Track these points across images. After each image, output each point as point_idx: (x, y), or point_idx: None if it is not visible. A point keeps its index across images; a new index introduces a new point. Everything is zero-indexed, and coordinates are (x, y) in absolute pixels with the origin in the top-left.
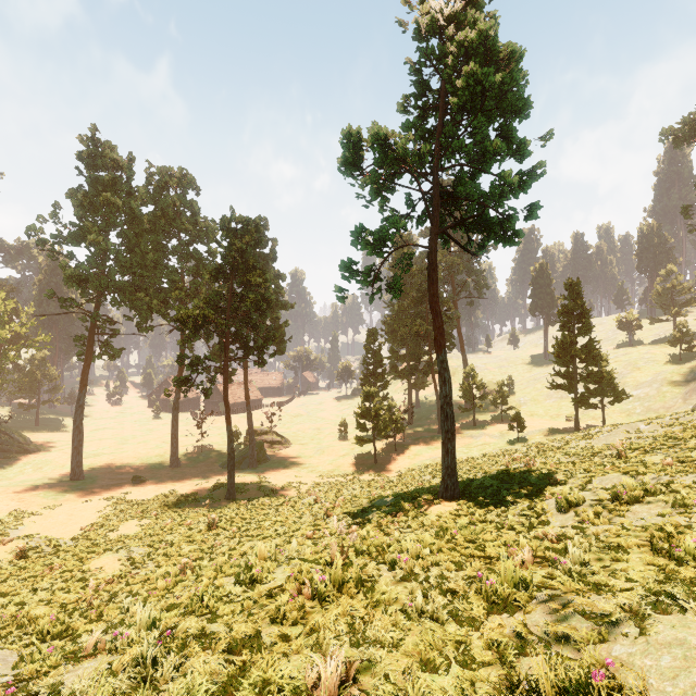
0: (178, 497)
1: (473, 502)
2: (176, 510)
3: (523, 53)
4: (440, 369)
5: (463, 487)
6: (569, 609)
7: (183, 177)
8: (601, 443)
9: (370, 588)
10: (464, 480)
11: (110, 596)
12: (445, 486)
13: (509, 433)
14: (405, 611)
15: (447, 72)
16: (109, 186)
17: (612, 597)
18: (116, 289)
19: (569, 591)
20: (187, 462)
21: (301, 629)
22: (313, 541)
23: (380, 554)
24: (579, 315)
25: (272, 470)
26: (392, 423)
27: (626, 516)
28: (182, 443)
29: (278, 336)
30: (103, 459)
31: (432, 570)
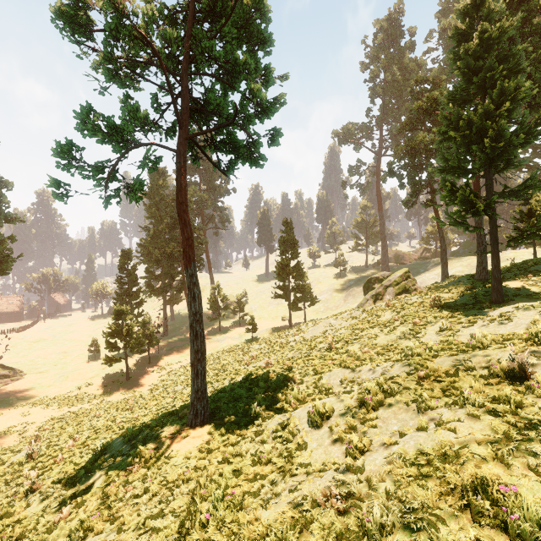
0: None
1: (225, 427)
2: None
3: None
4: (190, 283)
5: (214, 404)
6: None
7: None
8: (310, 336)
9: None
10: (214, 389)
11: None
12: (194, 412)
13: (246, 334)
14: None
15: None
16: None
17: None
18: None
19: None
20: None
21: None
22: None
23: None
24: (291, 245)
25: None
26: (146, 338)
27: (379, 426)
28: None
29: (1, 253)
30: None
31: None
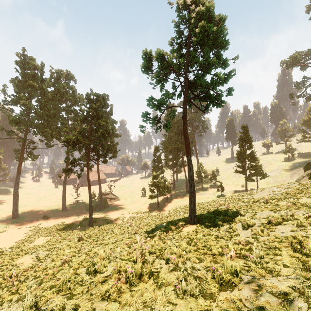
0: (65, 225)
1: (203, 225)
2: (64, 231)
3: (226, 18)
4: (188, 163)
5: (198, 218)
6: (264, 289)
7: (68, 75)
8: (257, 196)
9: (156, 276)
10: (199, 214)
11: (25, 278)
12: (190, 218)
13: (217, 192)
14: (174, 290)
15: (191, 26)
16: (31, 77)
17: (281, 278)
18: (35, 127)
19: (260, 276)
20: (70, 208)
21: (118, 303)
22: (129, 245)
23: (160, 253)
24: (247, 140)
25: (110, 211)
26: (165, 189)
27: (275, 231)
28: (68, 199)
29: (113, 149)
30: (29, 208)
31: (187, 263)
